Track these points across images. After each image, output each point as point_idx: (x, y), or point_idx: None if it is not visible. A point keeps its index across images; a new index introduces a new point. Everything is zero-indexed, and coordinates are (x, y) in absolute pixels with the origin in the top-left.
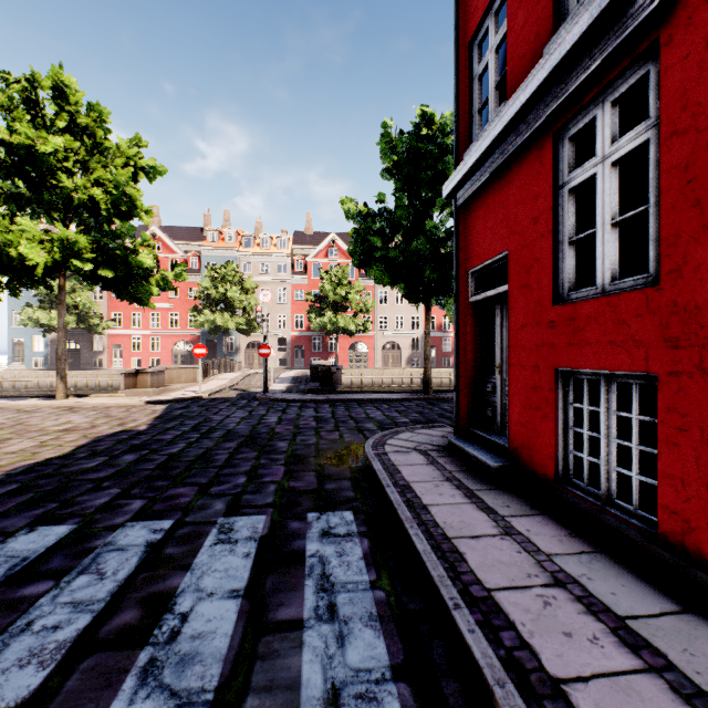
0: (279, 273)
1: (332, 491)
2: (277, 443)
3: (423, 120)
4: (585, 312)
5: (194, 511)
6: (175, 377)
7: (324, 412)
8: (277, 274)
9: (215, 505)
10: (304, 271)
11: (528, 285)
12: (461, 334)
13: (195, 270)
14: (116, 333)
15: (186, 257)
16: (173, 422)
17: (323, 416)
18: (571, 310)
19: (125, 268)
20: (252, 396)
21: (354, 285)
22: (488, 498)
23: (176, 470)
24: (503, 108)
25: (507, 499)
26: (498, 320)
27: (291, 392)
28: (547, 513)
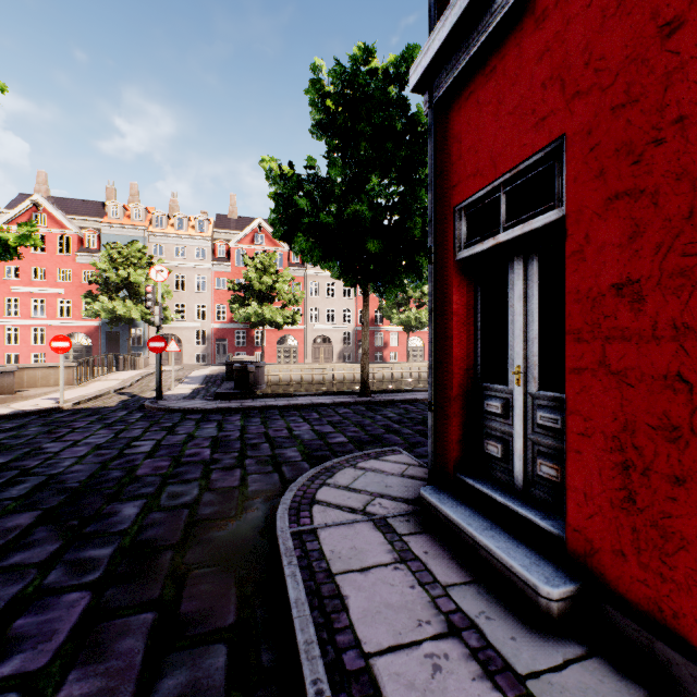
0: (197, 258)
1: None
2: (120, 506)
3: (362, 54)
4: None
5: None
6: (39, 379)
7: (231, 428)
8: (195, 260)
9: None
10: (227, 257)
11: (639, 190)
12: (440, 315)
13: (92, 250)
14: None
15: (81, 234)
16: None
17: (226, 437)
18: None
19: None
20: (139, 404)
21: (282, 275)
22: None
23: None
24: None
25: None
26: (517, 286)
27: (195, 396)
28: None
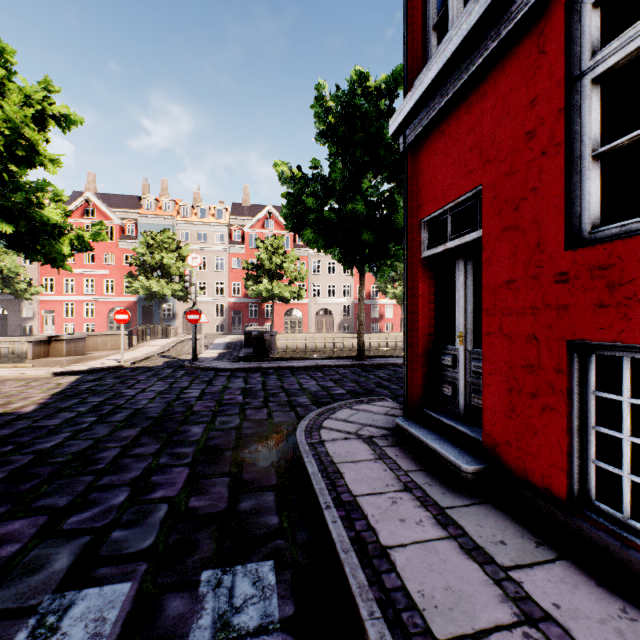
0: (216, 242)
1: (248, 515)
2: (190, 427)
3: (358, 78)
4: (637, 254)
5: (9, 580)
6: (100, 344)
7: (254, 382)
8: (214, 243)
9: (54, 559)
10: (241, 241)
11: (516, 227)
12: (411, 296)
13: (131, 237)
14: (48, 299)
15: (122, 224)
16: (72, 399)
17: (252, 388)
18: (604, 253)
19: (28, 223)
20: (180, 364)
21: (289, 255)
22: (469, 525)
23: (31, 482)
24: None
25: (496, 526)
26: (460, 278)
27: (222, 359)
28: (564, 557)
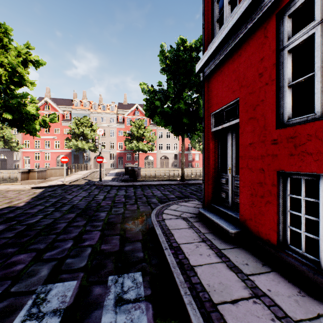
0: (110, 122)
1: (129, 253)
2: (99, 213)
3: (181, 42)
4: (306, 132)
5: (21, 279)
6: (53, 173)
7: (130, 192)
8: (109, 123)
9: (41, 271)
10: (123, 122)
11: (254, 118)
12: (206, 150)
13: (68, 120)
14: (26, 151)
15: (63, 113)
16: (42, 200)
17: (129, 195)
18: (292, 131)
19: (19, 114)
20: (93, 183)
21: (147, 129)
22: (232, 256)
23: (26, 238)
24: (239, 4)
25: (244, 257)
26: (229, 141)
27: (114, 181)
28: (274, 270)
